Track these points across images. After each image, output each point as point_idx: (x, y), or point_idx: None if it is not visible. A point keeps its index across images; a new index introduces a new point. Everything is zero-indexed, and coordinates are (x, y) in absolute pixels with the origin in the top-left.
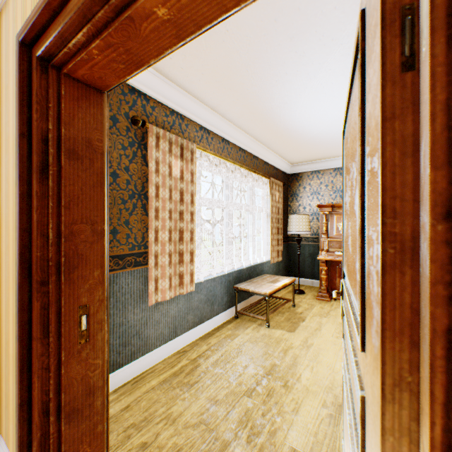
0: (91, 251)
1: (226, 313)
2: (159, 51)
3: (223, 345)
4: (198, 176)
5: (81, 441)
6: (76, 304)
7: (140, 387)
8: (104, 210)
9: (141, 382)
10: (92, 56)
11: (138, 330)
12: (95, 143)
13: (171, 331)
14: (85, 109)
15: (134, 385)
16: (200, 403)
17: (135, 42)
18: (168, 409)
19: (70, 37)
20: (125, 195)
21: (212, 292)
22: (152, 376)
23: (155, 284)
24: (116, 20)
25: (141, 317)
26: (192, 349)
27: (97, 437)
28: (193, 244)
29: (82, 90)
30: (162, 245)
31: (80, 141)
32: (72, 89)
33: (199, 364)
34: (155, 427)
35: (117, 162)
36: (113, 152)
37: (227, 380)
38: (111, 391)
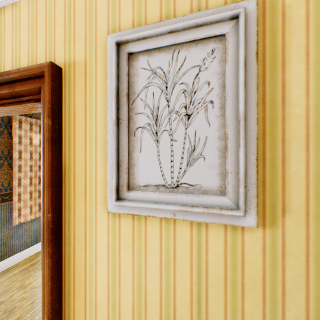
0: None
1: None
2: None
3: None
4: None
5: None
6: None
7: (5, 276)
8: None
9: (7, 273)
10: None
11: (5, 241)
12: None
13: (33, 240)
14: None
15: (1, 275)
16: None
17: None
18: (23, 282)
19: None
20: None
21: None
22: (15, 268)
23: (18, 212)
24: None
25: (8, 233)
26: None
27: None
28: None
29: None
30: (25, 187)
31: None
32: None
33: None
34: (11, 293)
35: None
36: None
37: None
38: None
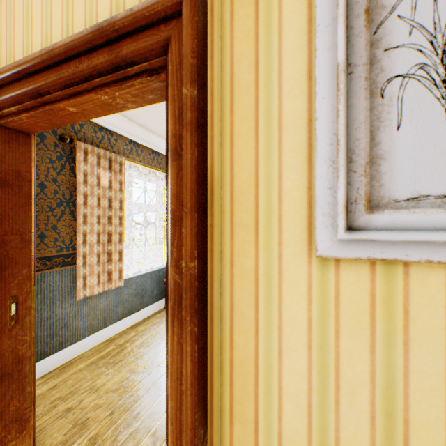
0: (20, 254)
1: (156, 304)
2: (74, 122)
3: (150, 330)
4: (128, 184)
5: (12, 397)
6: (8, 294)
7: (68, 371)
8: (32, 223)
9: (69, 367)
10: (22, 119)
11: (66, 322)
12: (24, 173)
13: (100, 322)
14: (15, 148)
15: (62, 370)
16: (122, 375)
17: (55, 117)
18: (93, 382)
19: (4, 108)
20: (53, 204)
21: (142, 286)
22: (80, 361)
23: (83, 281)
24: (40, 107)
25: (70, 311)
26: (121, 337)
27: (26, 395)
28: (122, 244)
29: (13, 135)
30: (91, 246)
31: (11, 173)
32: (4, 135)
33: (125, 347)
34: (79, 396)
35: (45, 174)
36: (41, 165)
37: (148, 356)
38: (39, 377)
